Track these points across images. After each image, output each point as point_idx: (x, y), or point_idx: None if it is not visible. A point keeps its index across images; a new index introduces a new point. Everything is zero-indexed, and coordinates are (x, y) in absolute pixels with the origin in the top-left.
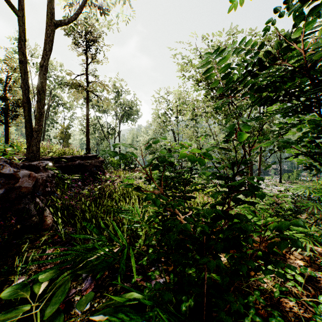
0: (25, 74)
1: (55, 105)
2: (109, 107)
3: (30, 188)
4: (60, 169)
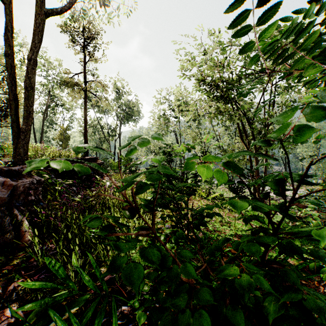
0: (12, 69)
1: (53, 106)
2: (109, 108)
3: (5, 198)
4: (54, 173)
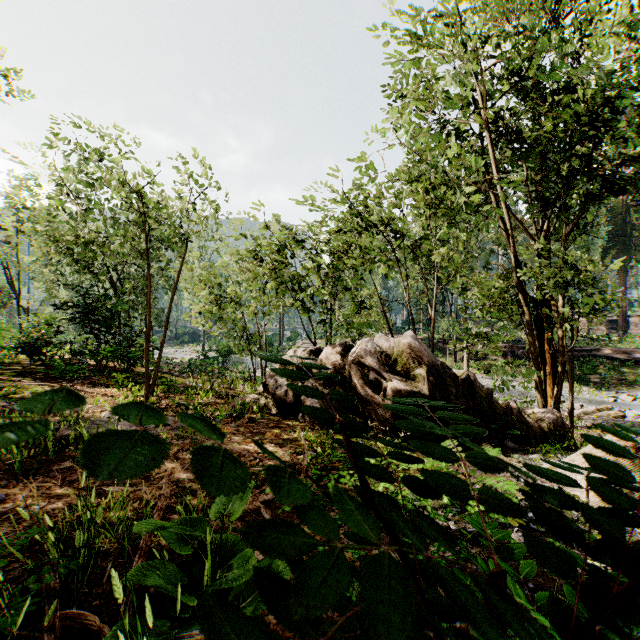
0: None
1: None
2: None
3: None
4: None
